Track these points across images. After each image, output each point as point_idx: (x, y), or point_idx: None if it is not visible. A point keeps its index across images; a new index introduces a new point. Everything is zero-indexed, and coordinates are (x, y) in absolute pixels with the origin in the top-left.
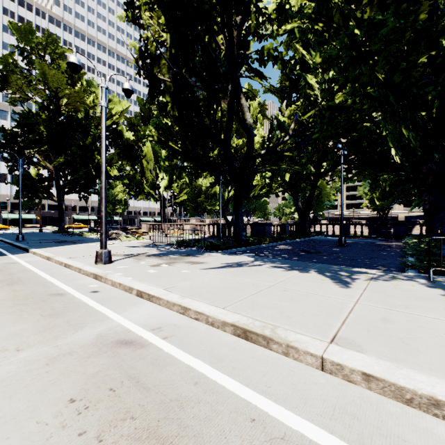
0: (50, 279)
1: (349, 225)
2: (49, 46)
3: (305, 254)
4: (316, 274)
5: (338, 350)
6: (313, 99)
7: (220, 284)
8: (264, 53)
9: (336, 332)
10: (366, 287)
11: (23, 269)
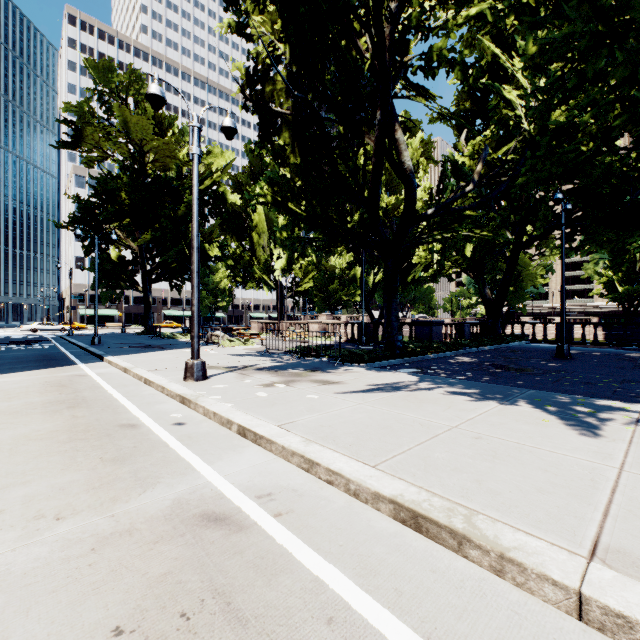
0: (123, 401)
1: (572, 325)
2: (133, 86)
3: (502, 371)
4: (529, 408)
5: (614, 581)
6: (514, 124)
7: (367, 421)
8: (433, 56)
9: (597, 534)
10: (632, 438)
11: (92, 385)
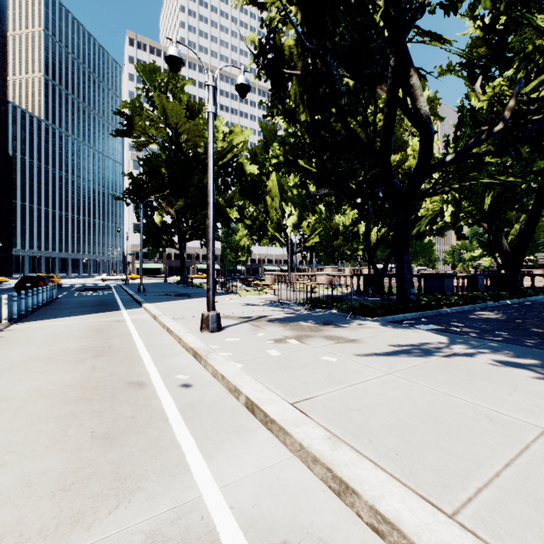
0: (142, 351)
1: None
2: (171, 82)
3: None
4: None
5: None
6: None
7: (407, 405)
8: None
9: None
10: None
11: (124, 331)
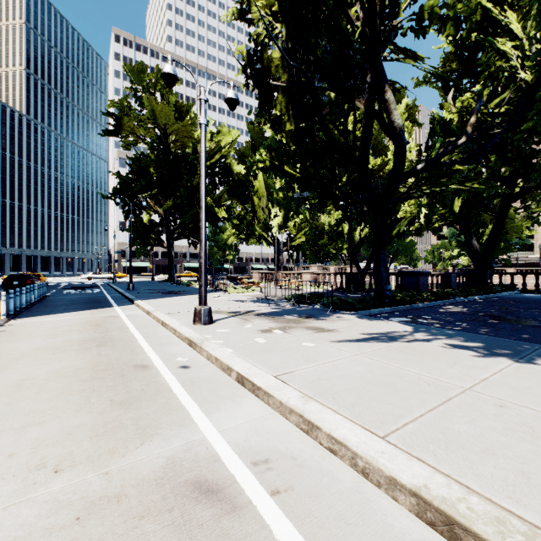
0: (141, 341)
1: None
2: (159, 82)
3: (499, 322)
4: None
5: None
6: (509, 75)
7: (366, 376)
8: (424, 15)
9: None
10: None
11: (120, 325)
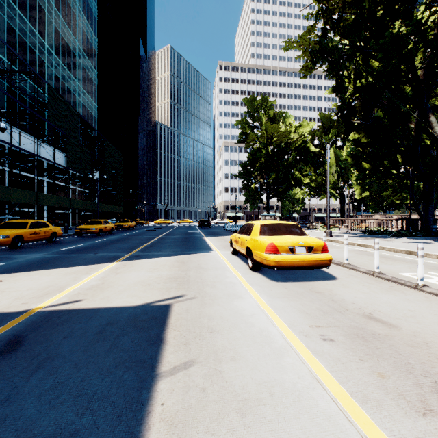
0: None
1: None
2: (263, 104)
3: None
4: None
5: None
6: None
7: (402, 245)
8: None
9: None
10: None
11: None
